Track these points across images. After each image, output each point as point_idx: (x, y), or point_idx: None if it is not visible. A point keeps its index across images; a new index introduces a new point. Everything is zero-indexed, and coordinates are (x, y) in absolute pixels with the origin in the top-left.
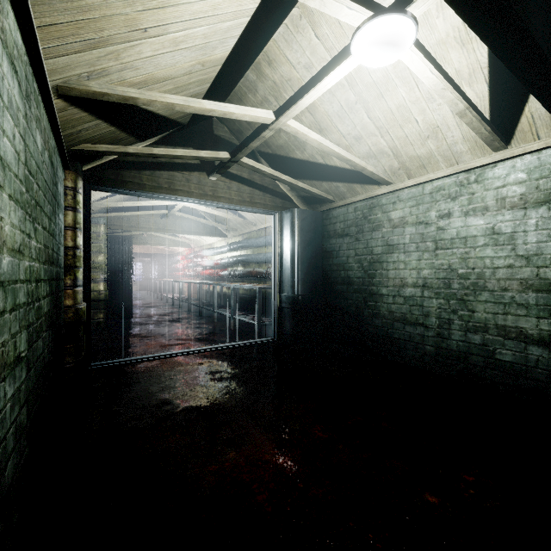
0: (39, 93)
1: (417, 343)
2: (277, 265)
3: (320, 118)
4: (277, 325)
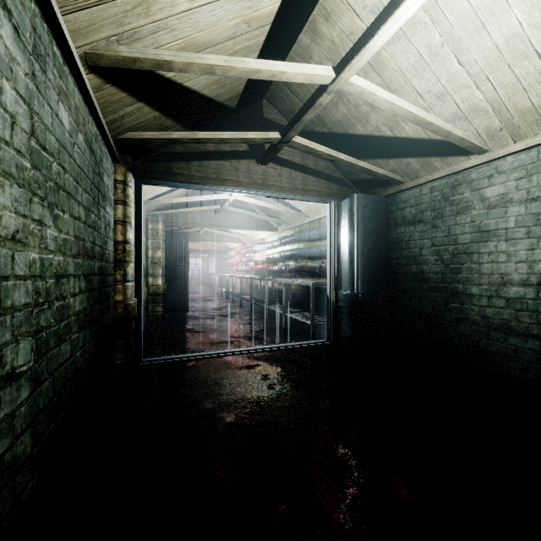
0: (64, 63)
1: (527, 360)
2: (333, 259)
3: (390, 77)
4: (333, 325)
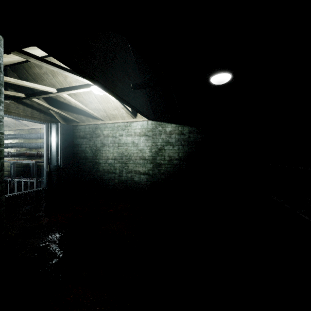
0: None
1: (112, 179)
2: (48, 150)
3: None
4: (48, 180)
